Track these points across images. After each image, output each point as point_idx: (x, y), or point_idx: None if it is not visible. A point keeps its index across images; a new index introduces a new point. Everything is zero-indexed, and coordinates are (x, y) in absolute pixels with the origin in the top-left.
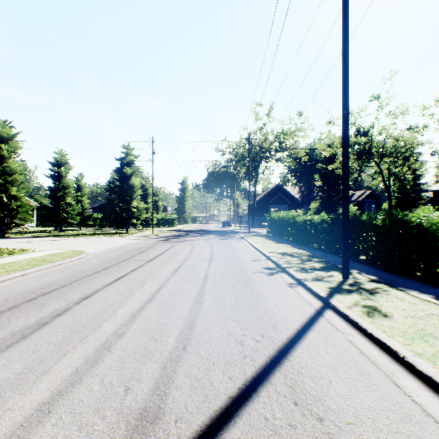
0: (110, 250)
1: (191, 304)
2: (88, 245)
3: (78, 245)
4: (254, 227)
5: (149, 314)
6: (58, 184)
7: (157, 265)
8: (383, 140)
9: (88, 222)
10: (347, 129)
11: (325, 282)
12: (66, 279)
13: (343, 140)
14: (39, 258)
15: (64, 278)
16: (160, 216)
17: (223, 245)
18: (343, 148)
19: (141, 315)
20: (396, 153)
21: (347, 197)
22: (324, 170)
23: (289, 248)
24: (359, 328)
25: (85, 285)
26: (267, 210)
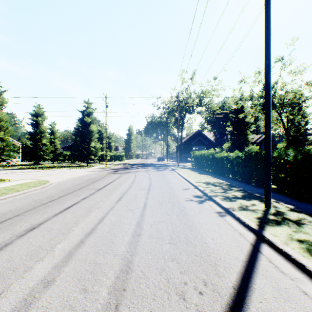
0: (70, 179)
1: (130, 237)
2: (54, 175)
3: (46, 176)
4: (181, 161)
5: (87, 251)
6: (36, 130)
7: (104, 194)
8: (284, 93)
9: (59, 158)
10: (269, 76)
11: (251, 211)
12: (22, 208)
13: (266, 86)
14: (9, 187)
15: (21, 207)
16: (113, 153)
17: (159, 176)
18: (266, 93)
19: (78, 253)
20: (296, 103)
21: (269, 136)
22: (234, 119)
23: (210, 178)
24: (308, 273)
25: (36, 214)
26: (190, 149)
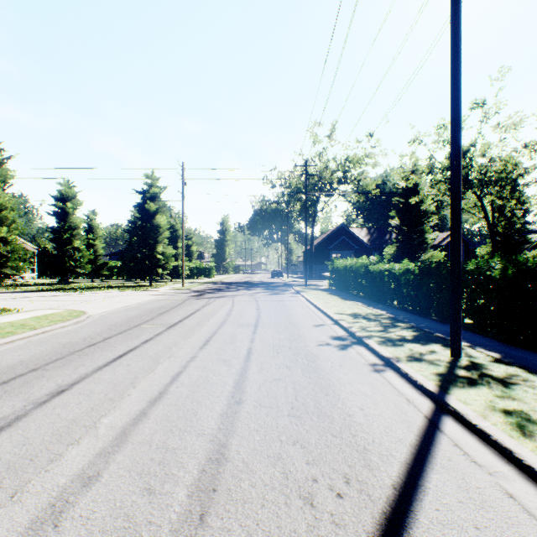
0: (121, 309)
1: (224, 405)
2: (94, 302)
3: (81, 303)
4: (312, 278)
5: (152, 428)
6: (63, 224)
7: (181, 334)
8: (487, 163)
9: (102, 272)
10: (458, 135)
11: (427, 363)
12: (42, 357)
13: (453, 152)
14: (19, 322)
15: (40, 356)
16: (194, 264)
17: (274, 303)
18: (453, 163)
19: (138, 431)
20: (507, 179)
21: (458, 236)
22: (403, 205)
23: (361, 307)
24: (517, 463)
25: (66, 368)
26: (328, 256)
